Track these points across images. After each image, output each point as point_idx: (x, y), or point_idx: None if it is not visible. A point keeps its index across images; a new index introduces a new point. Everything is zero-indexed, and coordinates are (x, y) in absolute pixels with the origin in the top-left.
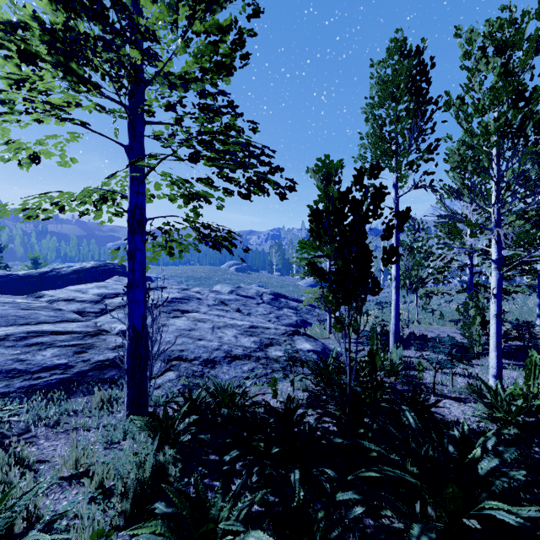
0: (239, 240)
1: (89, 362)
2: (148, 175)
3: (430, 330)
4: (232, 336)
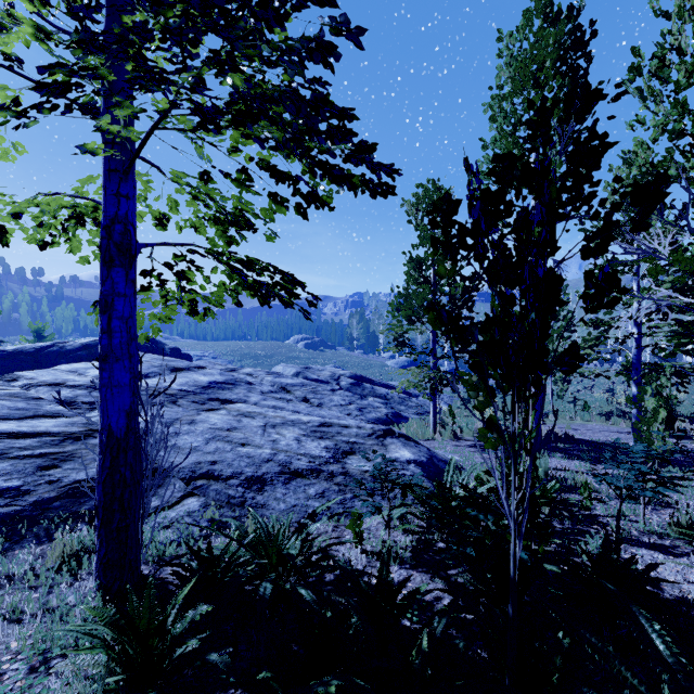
0: (299, 286)
1: (59, 484)
2: (133, 161)
3: (574, 427)
4: (293, 439)
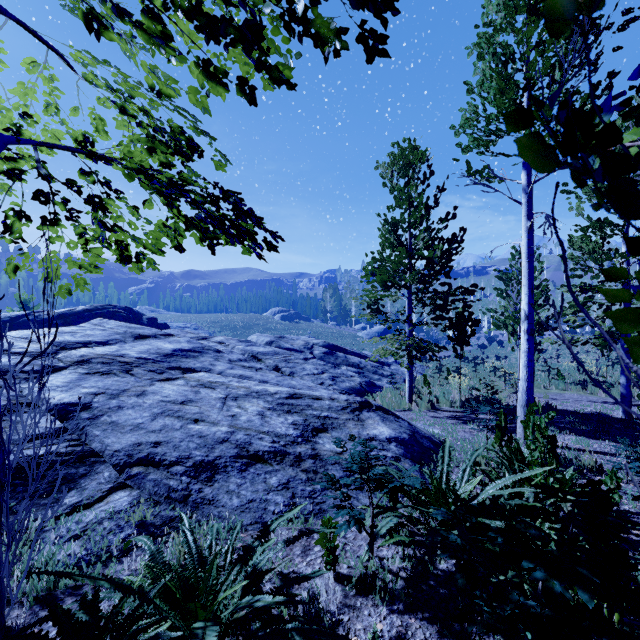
0: (252, 217)
1: None
2: None
3: (551, 397)
4: (255, 413)
